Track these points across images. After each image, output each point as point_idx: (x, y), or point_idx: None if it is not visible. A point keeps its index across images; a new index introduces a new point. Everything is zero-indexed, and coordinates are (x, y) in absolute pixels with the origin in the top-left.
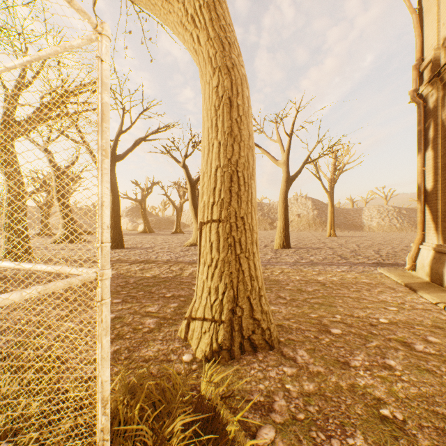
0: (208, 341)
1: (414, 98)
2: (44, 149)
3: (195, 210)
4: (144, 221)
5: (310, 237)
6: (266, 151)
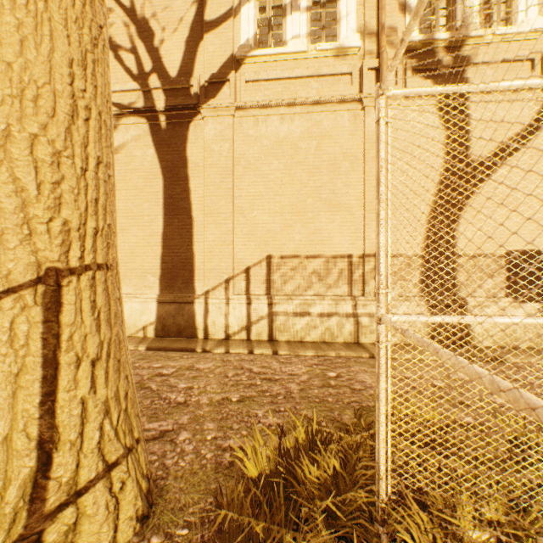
0: (136, 490)
1: None
2: None
3: None
4: None
5: None
6: None
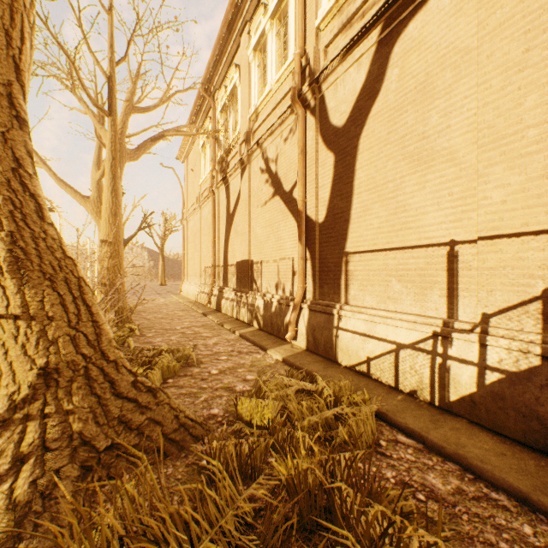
0: None
1: (182, 223)
2: None
3: None
4: None
5: None
6: None
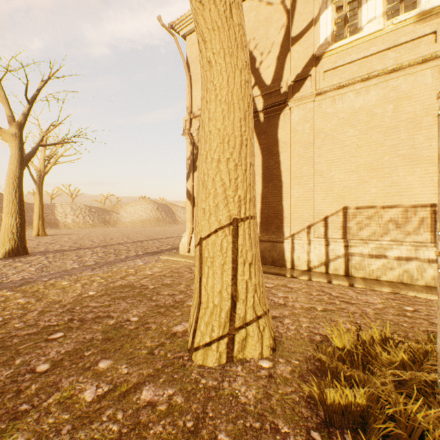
0: (269, 333)
1: (190, 134)
2: None
3: None
4: None
5: None
6: None
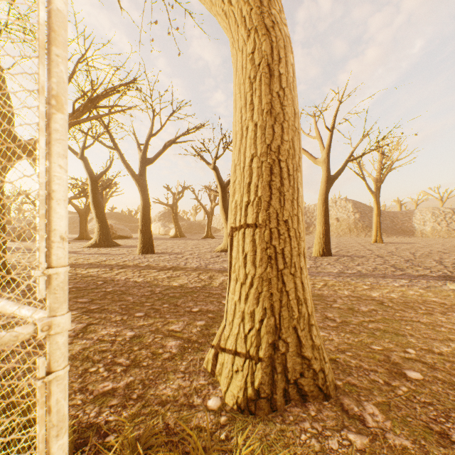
0: (241, 383)
1: None
2: (80, 156)
3: (226, 214)
4: (175, 226)
5: (352, 244)
6: (303, 149)
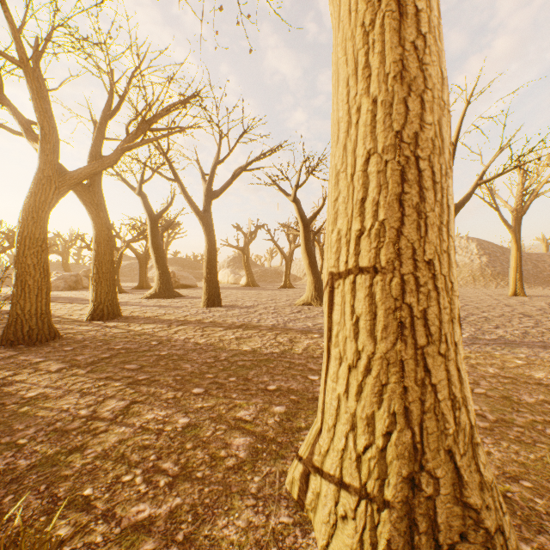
0: (353, 542)
1: None
2: (138, 191)
3: (309, 258)
4: (247, 273)
5: (480, 297)
6: None
